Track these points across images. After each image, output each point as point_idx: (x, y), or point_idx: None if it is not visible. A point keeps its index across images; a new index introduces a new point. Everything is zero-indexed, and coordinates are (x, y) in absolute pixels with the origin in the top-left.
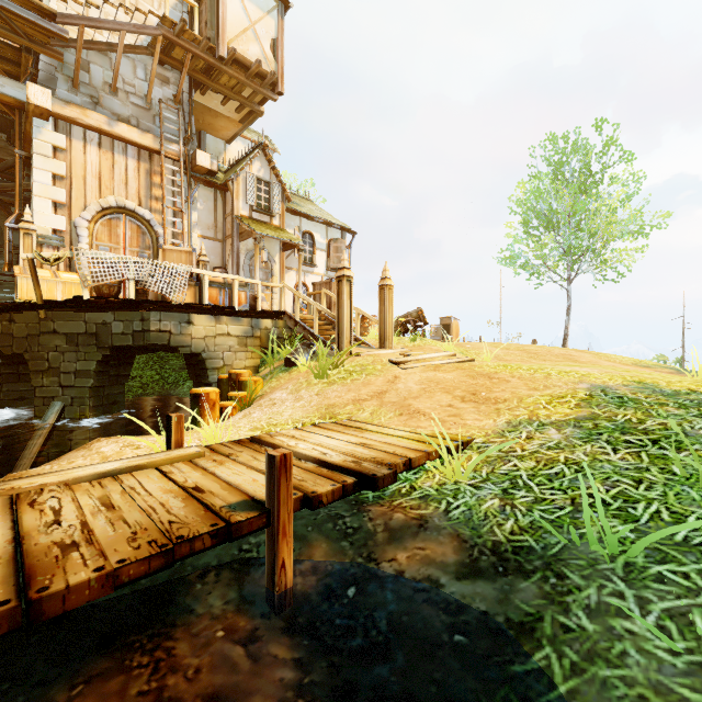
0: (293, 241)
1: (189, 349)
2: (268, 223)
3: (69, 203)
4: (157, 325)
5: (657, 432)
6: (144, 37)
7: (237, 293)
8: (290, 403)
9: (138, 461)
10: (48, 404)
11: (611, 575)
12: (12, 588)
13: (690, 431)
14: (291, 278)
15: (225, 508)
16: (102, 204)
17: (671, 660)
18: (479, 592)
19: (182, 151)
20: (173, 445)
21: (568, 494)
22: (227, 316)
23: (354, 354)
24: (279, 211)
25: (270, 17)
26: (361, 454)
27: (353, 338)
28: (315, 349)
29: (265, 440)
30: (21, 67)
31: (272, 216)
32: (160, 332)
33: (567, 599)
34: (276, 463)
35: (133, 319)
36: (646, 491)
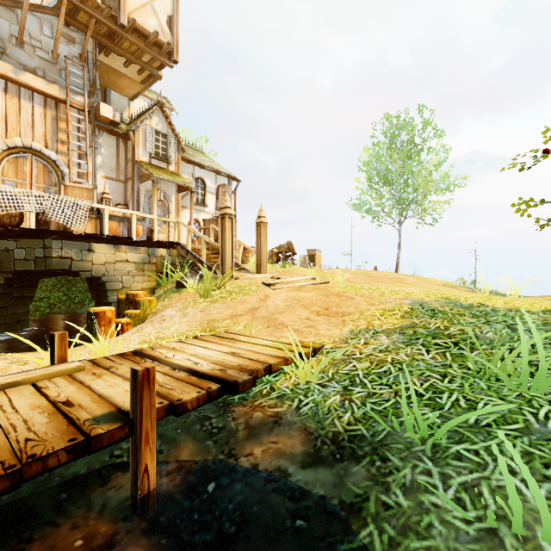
0: (186, 185)
1: (90, 273)
2: (165, 168)
3: None
4: (58, 252)
5: (457, 336)
6: None
7: (135, 226)
8: (177, 318)
9: (14, 378)
10: None
11: (422, 456)
12: None
13: (480, 335)
14: (185, 215)
15: (89, 421)
16: (8, 143)
17: (465, 529)
18: (320, 479)
19: (87, 103)
20: (56, 361)
21: (393, 388)
22: (126, 245)
23: (234, 278)
24: (174, 159)
25: None
26: (229, 362)
27: (236, 265)
28: (202, 273)
29: (146, 353)
30: None
31: (169, 163)
32: (62, 259)
33: (388, 479)
34: (139, 377)
35: (35, 247)
36: (449, 384)
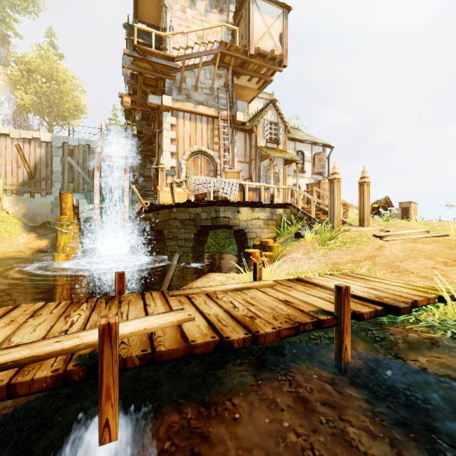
0: (293, 158)
1: (238, 227)
2: (276, 148)
3: (177, 152)
4: (223, 214)
5: None
6: (209, 55)
7: (263, 193)
8: (305, 260)
9: (247, 284)
10: (173, 255)
11: None
12: (244, 329)
13: None
14: (289, 181)
15: (311, 312)
16: (191, 150)
17: None
18: None
19: (228, 114)
20: (257, 279)
21: None
22: (257, 207)
23: (346, 230)
24: (282, 140)
25: (278, 20)
26: (376, 294)
27: None
28: (313, 227)
29: (307, 280)
30: (157, 88)
31: (278, 144)
32: (224, 218)
33: None
34: (343, 291)
35: (211, 211)
36: None
